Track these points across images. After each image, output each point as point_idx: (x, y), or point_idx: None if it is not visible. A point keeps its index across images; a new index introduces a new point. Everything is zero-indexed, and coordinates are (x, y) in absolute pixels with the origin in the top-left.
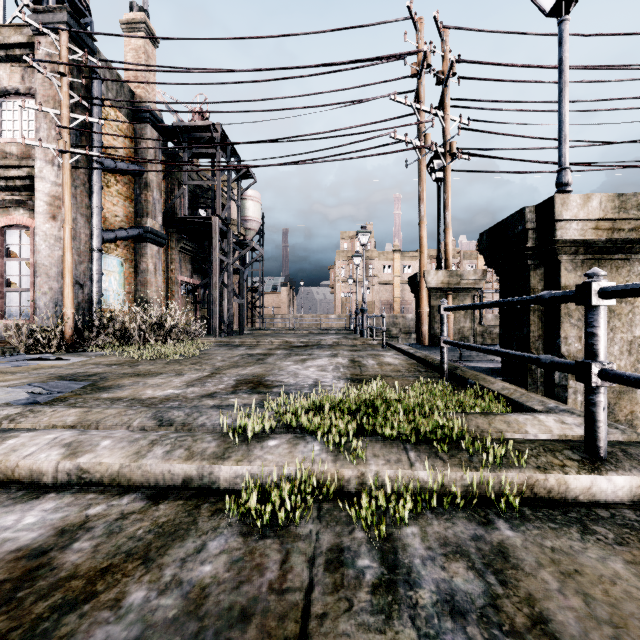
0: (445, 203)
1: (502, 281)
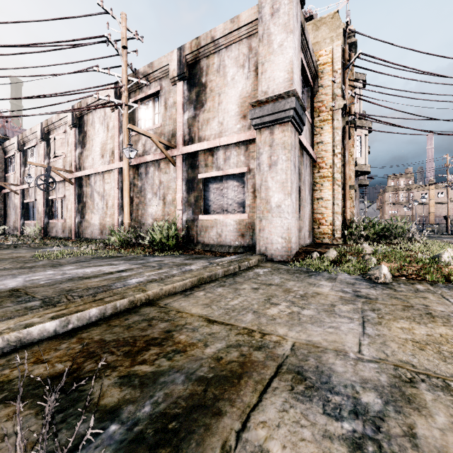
0: None
1: None
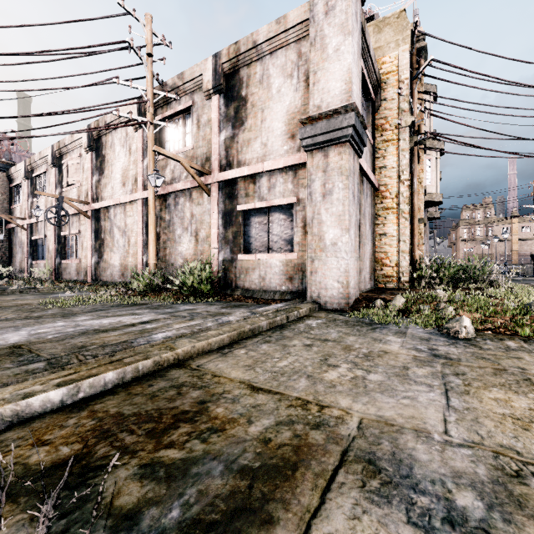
0: None
1: None
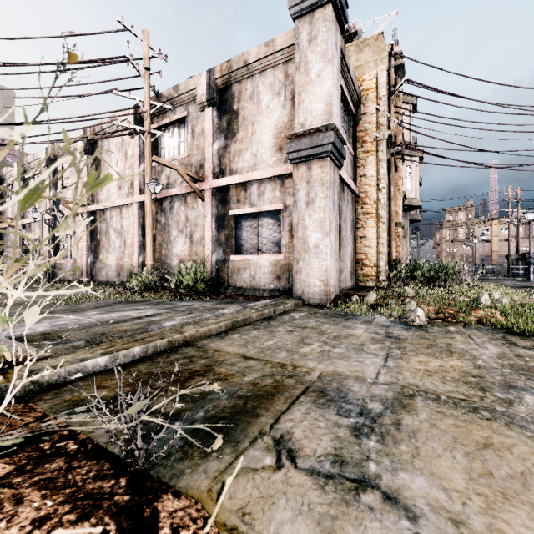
0: (518, 235)
1: (525, 262)
